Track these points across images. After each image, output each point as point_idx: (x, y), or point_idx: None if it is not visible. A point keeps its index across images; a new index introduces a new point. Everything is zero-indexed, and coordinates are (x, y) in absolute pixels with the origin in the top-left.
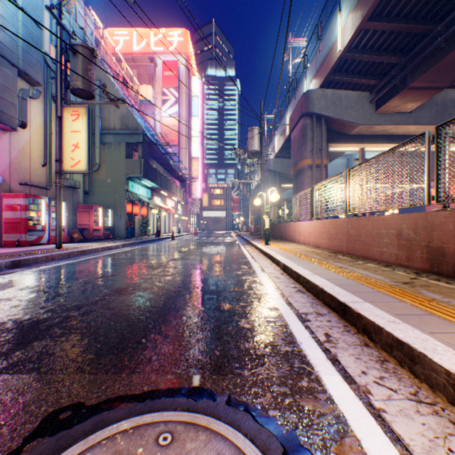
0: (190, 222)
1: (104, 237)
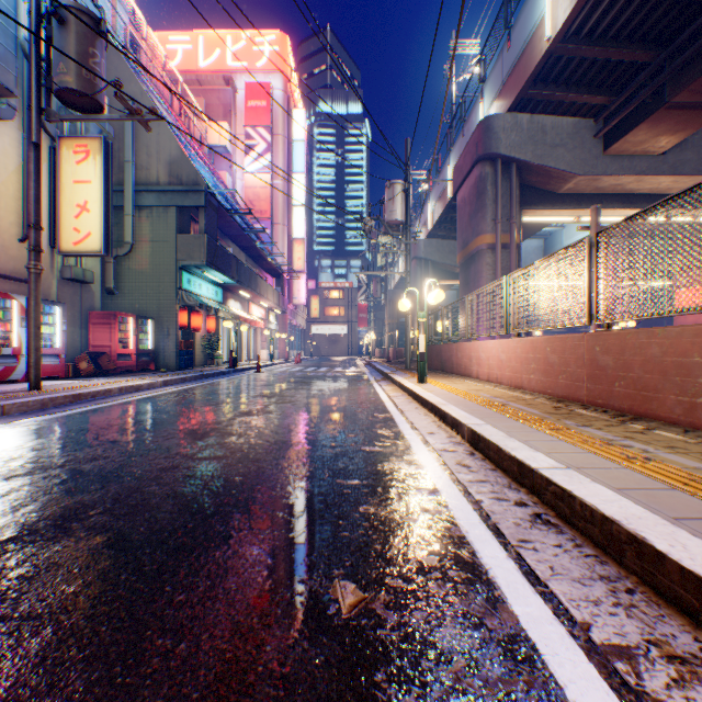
0: (291, 342)
1: (139, 367)
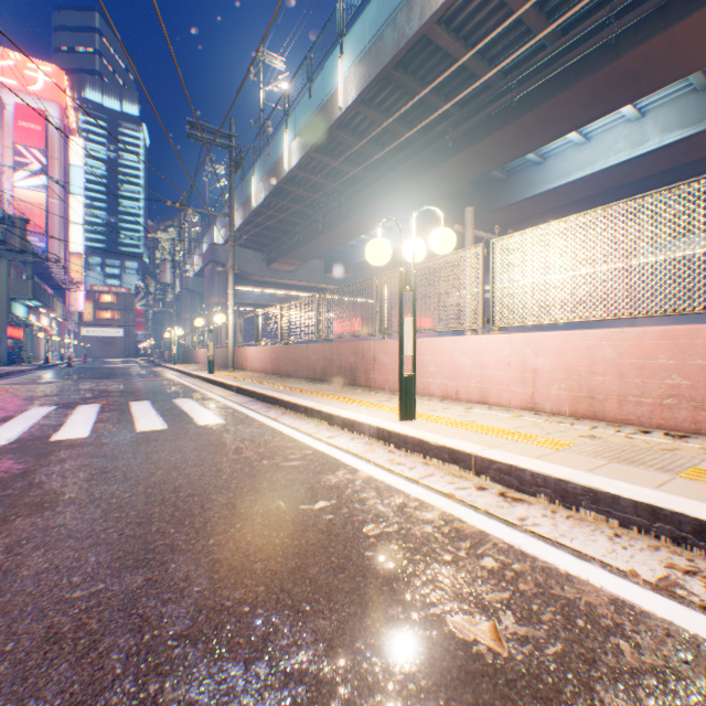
0: (67, 345)
1: None
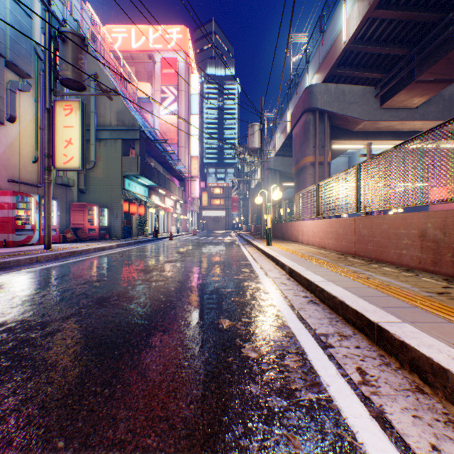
0: (190, 221)
1: (100, 236)
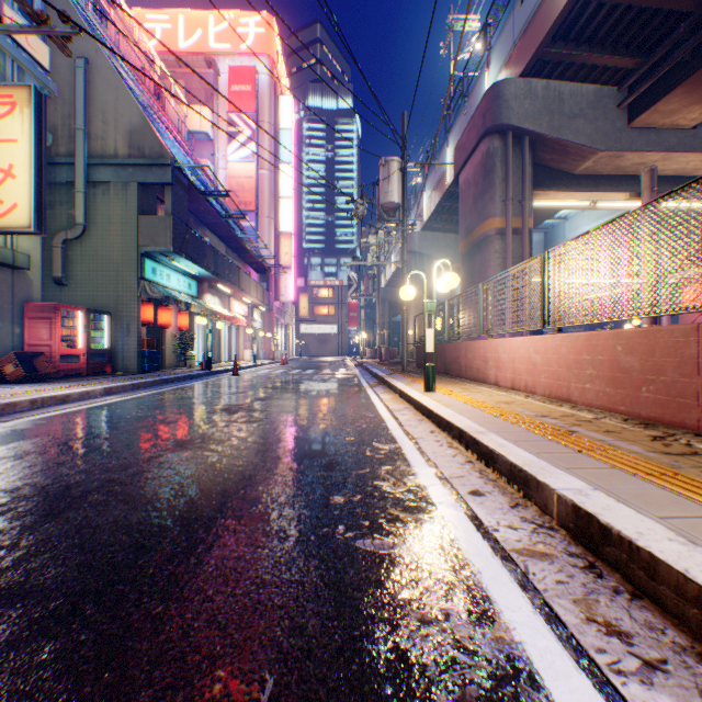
0: (278, 341)
1: (90, 370)
